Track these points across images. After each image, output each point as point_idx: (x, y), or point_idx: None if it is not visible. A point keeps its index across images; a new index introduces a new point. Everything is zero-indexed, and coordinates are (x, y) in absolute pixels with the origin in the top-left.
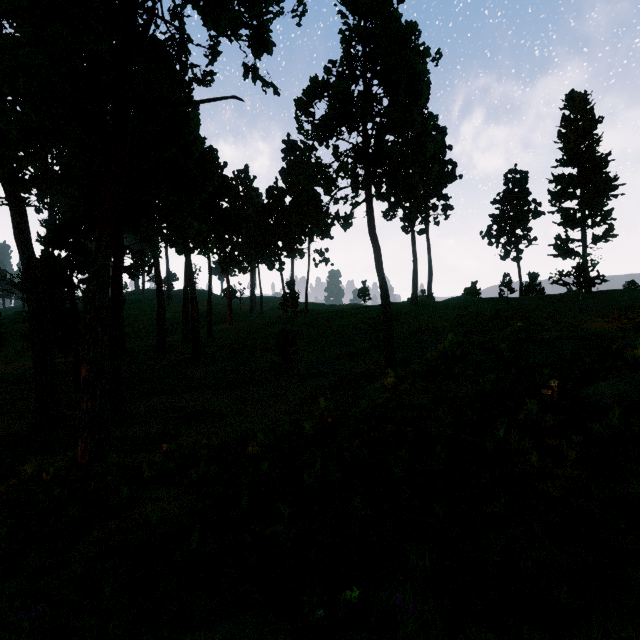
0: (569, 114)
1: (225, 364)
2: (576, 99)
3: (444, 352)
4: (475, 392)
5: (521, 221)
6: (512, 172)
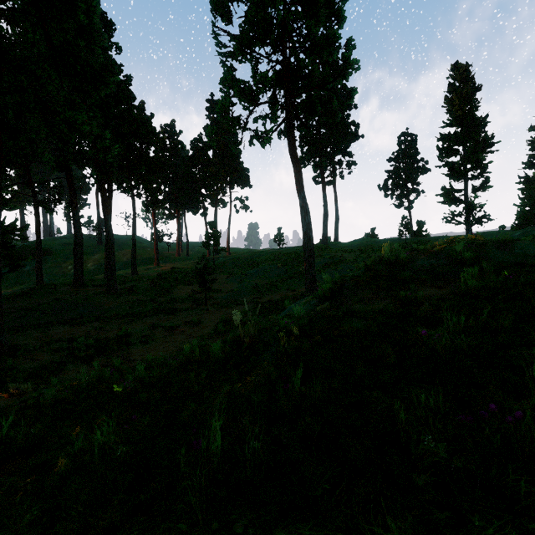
0: (454, 82)
1: (143, 295)
2: (460, 69)
3: (384, 258)
4: (448, 294)
5: (412, 176)
6: (404, 134)
